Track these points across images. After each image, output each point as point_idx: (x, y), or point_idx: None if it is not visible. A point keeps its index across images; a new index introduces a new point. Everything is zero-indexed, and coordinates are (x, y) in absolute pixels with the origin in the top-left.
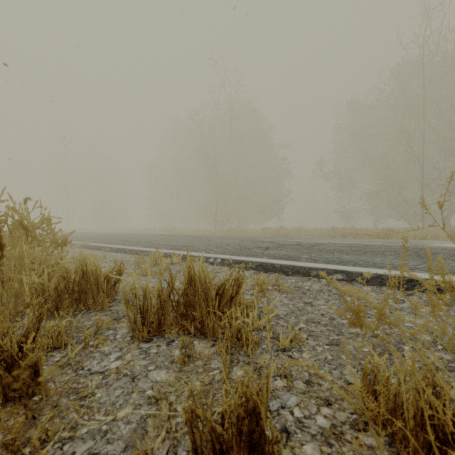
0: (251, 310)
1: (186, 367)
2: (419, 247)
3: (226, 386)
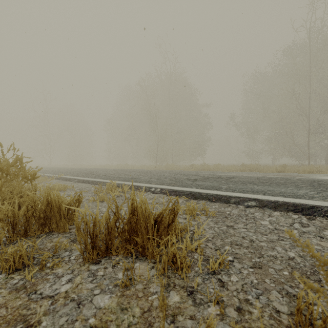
0: (184, 233)
1: (128, 291)
2: (311, 180)
3: None
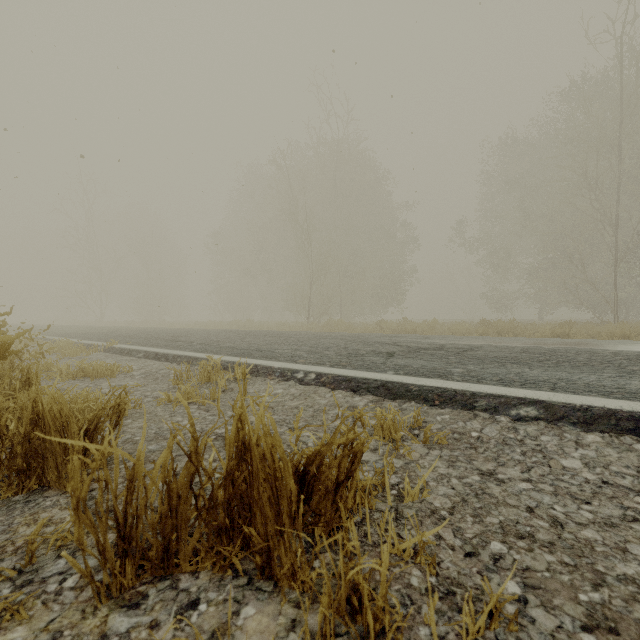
0: (377, 499)
1: None
2: None
3: None
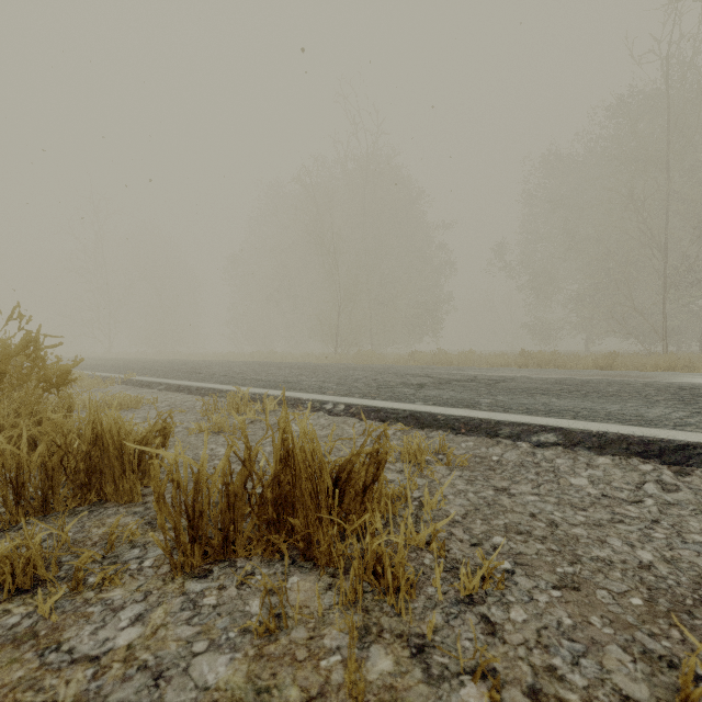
0: (400, 506)
1: (272, 645)
2: (676, 385)
3: None
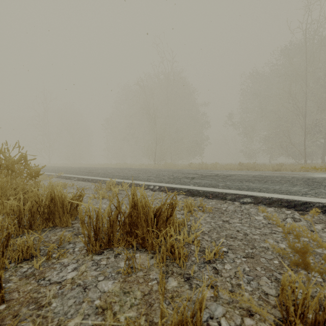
0: (182, 227)
1: (129, 277)
2: (306, 177)
3: (162, 307)
